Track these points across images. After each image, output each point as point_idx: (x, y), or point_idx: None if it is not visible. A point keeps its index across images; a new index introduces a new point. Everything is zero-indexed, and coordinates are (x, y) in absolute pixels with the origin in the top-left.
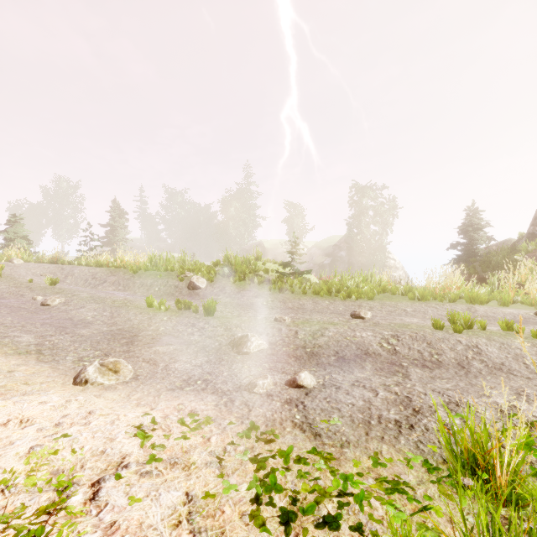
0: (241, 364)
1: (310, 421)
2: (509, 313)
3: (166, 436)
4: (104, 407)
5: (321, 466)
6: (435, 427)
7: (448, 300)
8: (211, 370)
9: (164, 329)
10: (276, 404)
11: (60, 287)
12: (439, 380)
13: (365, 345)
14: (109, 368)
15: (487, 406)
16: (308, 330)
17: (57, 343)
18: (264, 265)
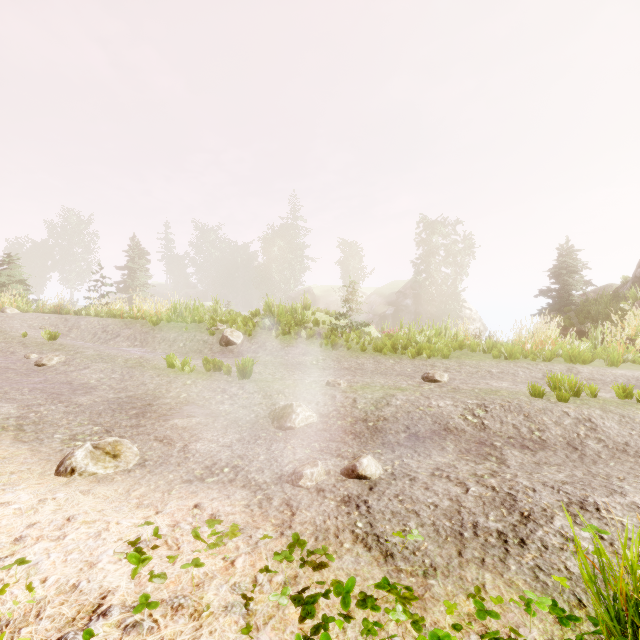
0: (283, 444)
1: (377, 532)
2: (621, 375)
3: (171, 559)
4: (91, 510)
5: (399, 617)
6: (557, 543)
7: (542, 359)
8: (244, 452)
9: (186, 396)
10: (329, 503)
11: (61, 342)
12: (546, 467)
13: (444, 417)
14: (106, 452)
15: (624, 509)
16: (369, 397)
17: (45, 415)
18: (314, 315)
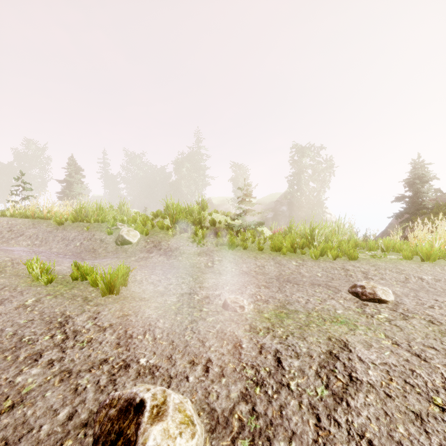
0: None
1: None
2: None
3: None
4: None
5: None
6: None
7: None
8: None
9: None
10: None
11: None
12: None
13: None
14: None
15: None
16: (304, 352)
17: None
18: (211, 216)
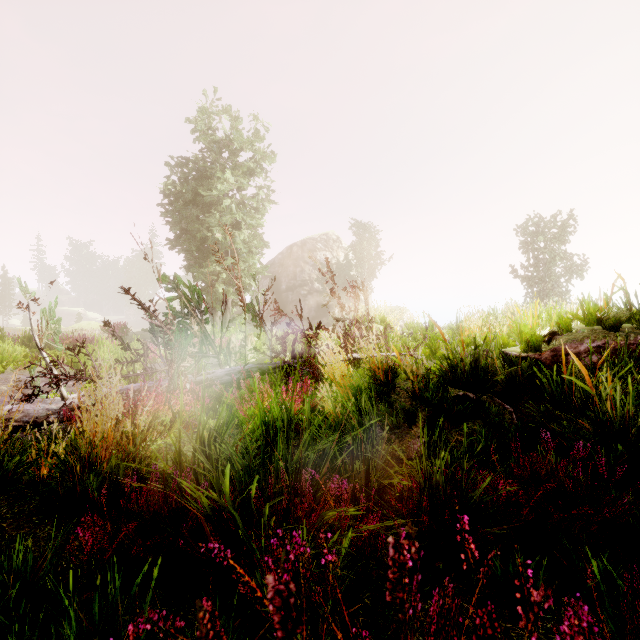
0: None
1: None
2: None
3: None
4: None
5: None
6: None
7: None
8: None
9: None
10: None
11: None
12: None
13: None
14: None
15: None
16: None
17: None
18: (92, 325)
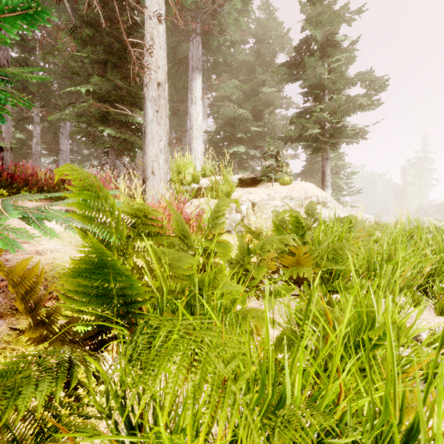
0: None
1: None
2: None
3: None
4: None
5: None
6: None
7: None
8: None
9: None
10: None
11: None
12: None
13: None
14: None
15: None
16: None
17: None
18: (428, 221)
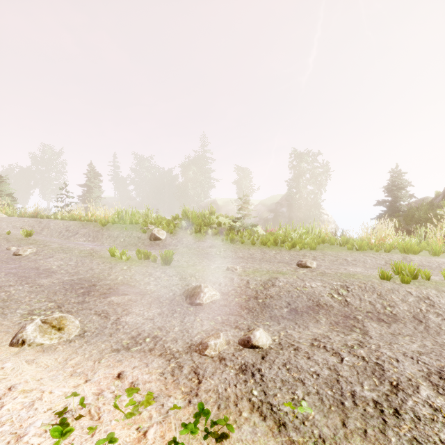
0: (193, 317)
1: (270, 400)
2: (443, 262)
3: (91, 430)
4: (31, 379)
5: None
6: (427, 414)
7: (383, 250)
8: (163, 324)
9: (122, 278)
10: (229, 371)
11: (35, 238)
12: (401, 338)
13: (316, 295)
14: (52, 325)
15: None
16: (259, 279)
17: (13, 294)
18: (217, 219)
